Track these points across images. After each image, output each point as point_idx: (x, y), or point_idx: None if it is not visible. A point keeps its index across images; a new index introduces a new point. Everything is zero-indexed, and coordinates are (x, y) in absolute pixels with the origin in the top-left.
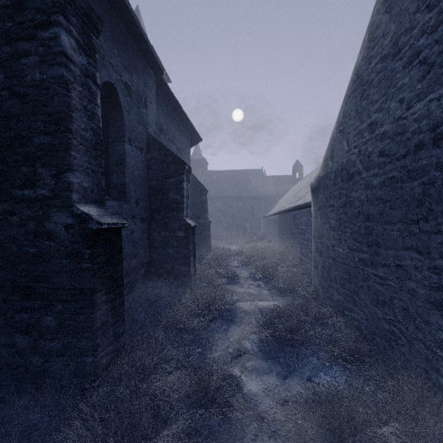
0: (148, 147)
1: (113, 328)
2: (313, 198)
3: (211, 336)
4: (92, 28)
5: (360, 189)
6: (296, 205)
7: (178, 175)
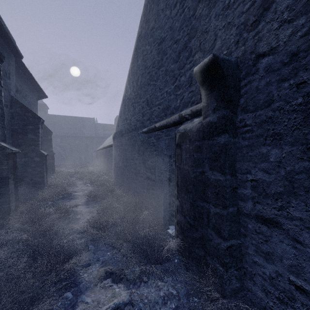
0: (11, 105)
1: (15, 195)
2: (113, 142)
3: (61, 203)
4: (0, 61)
5: (124, 140)
6: (109, 145)
7: (35, 124)
